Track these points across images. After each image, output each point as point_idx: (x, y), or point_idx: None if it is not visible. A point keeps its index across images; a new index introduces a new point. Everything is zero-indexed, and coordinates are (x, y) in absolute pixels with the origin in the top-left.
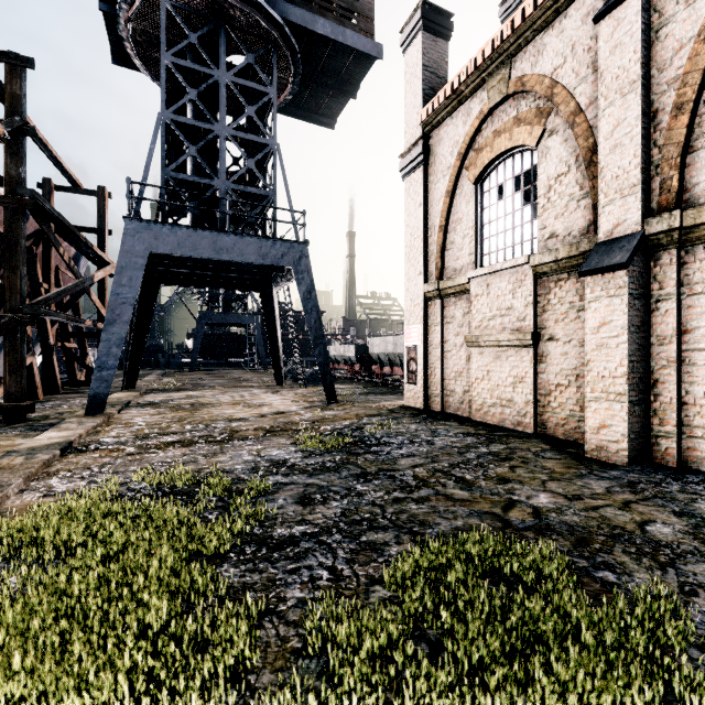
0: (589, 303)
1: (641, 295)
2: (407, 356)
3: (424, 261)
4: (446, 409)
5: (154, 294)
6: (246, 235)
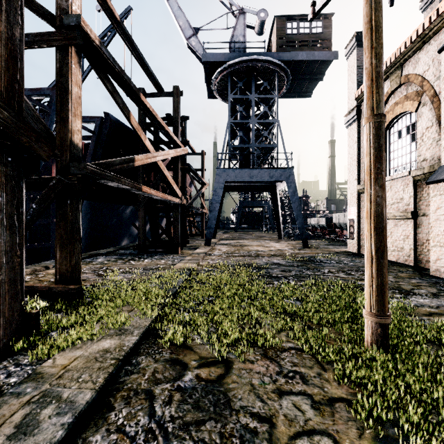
0: (432, 198)
1: None
2: (348, 224)
3: (357, 173)
4: None
5: (223, 196)
6: (263, 168)
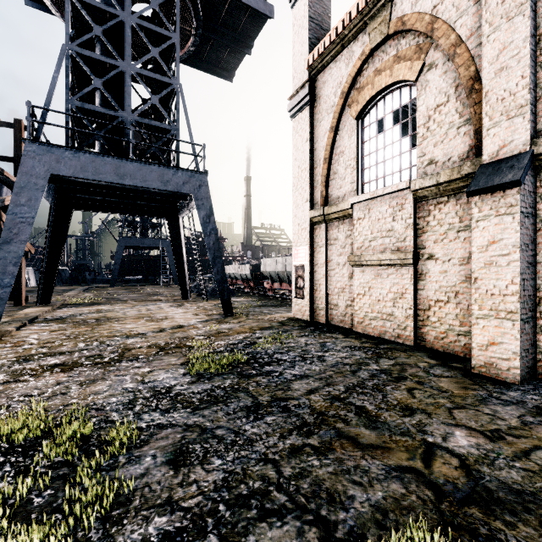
0: (477, 222)
1: (530, 214)
2: (295, 274)
3: (310, 190)
4: (330, 321)
5: (68, 218)
6: (148, 163)
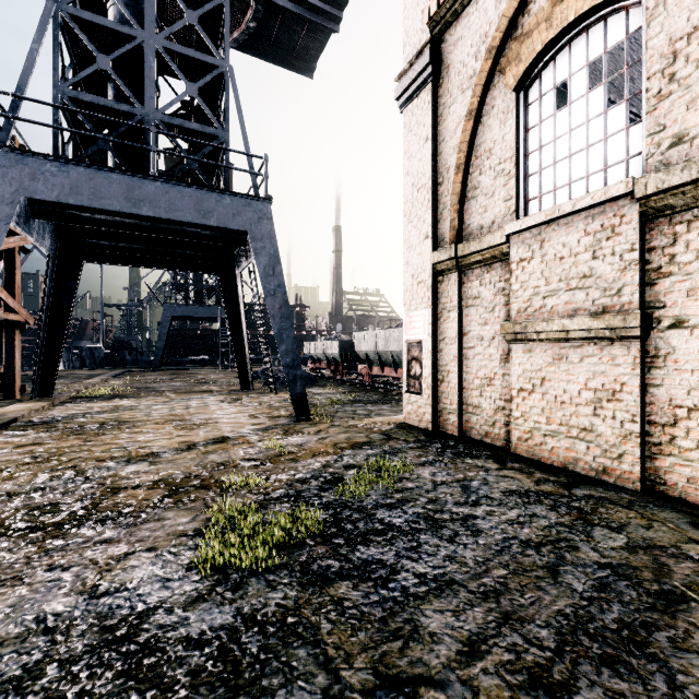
0: None
1: None
2: (406, 354)
3: (433, 219)
4: (466, 432)
5: (76, 274)
6: (179, 182)
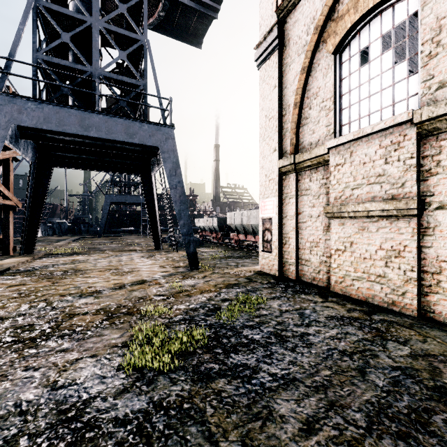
0: None
1: None
2: (262, 226)
3: (279, 138)
4: (301, 277)
5: (48, 175)
6: (114, 115)
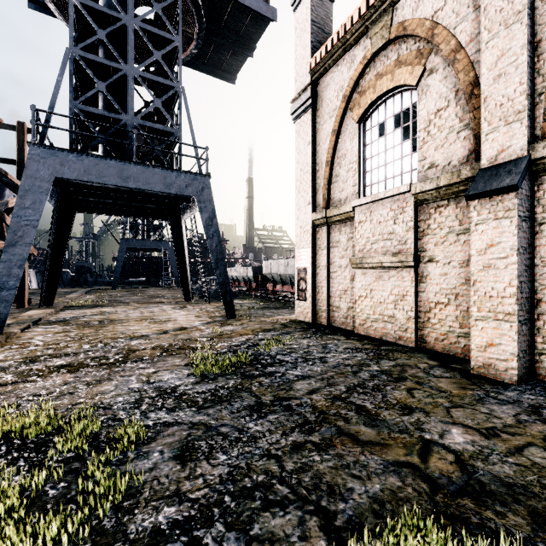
0: (476, 225)
1: (527, 218)
2: (297, 276)
3: (313, 193)
4: (332, 323)
5: (71, 220)
6: (152, 165)
